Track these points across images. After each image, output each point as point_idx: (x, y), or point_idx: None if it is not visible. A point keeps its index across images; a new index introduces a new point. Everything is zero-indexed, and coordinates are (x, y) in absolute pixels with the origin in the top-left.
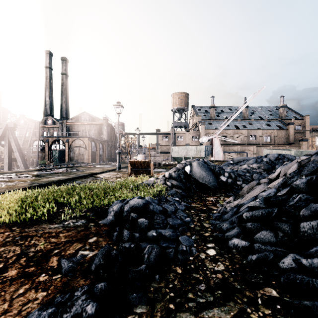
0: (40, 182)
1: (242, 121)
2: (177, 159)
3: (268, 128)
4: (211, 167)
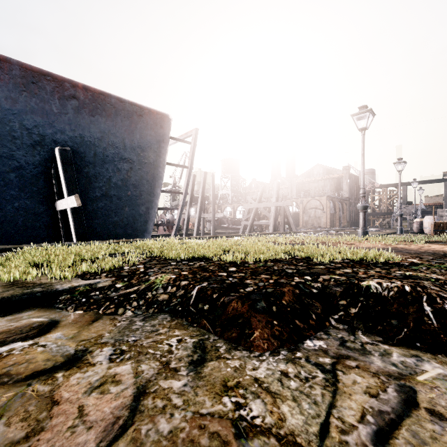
0: None
1: None
2: None
3: None
4: None
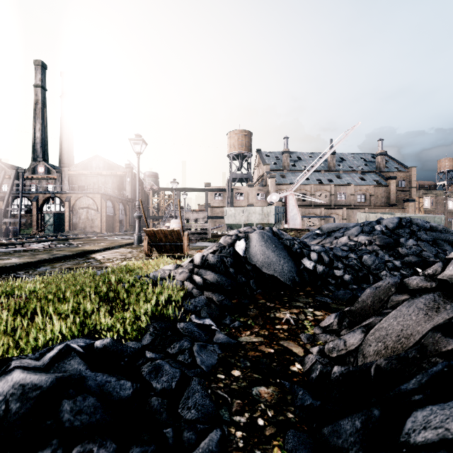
0: None
1: (327, 174)
2: (233, 227)
3: (362, 184)
4: (285, 241)
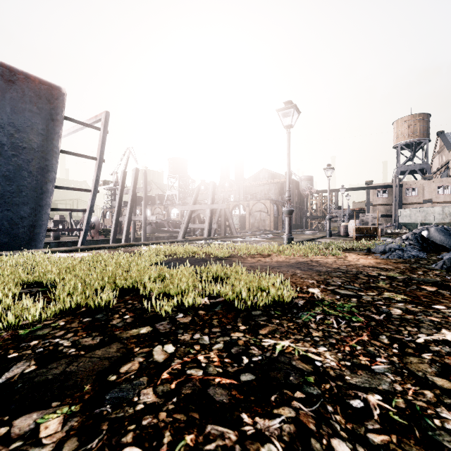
0: None
1: None
2: (408, 226)
3: None
4: None
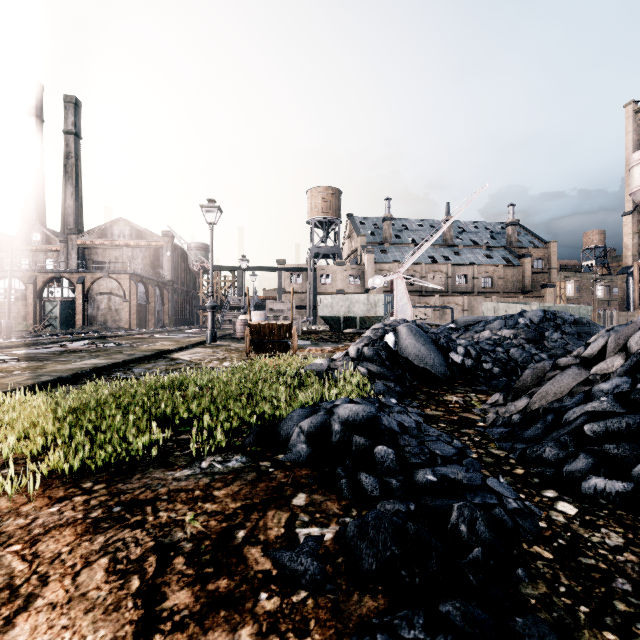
0: (56, 373)
1: (443, 249)
2: (330, 321)
3: (487, 263)
4: (431, 335)
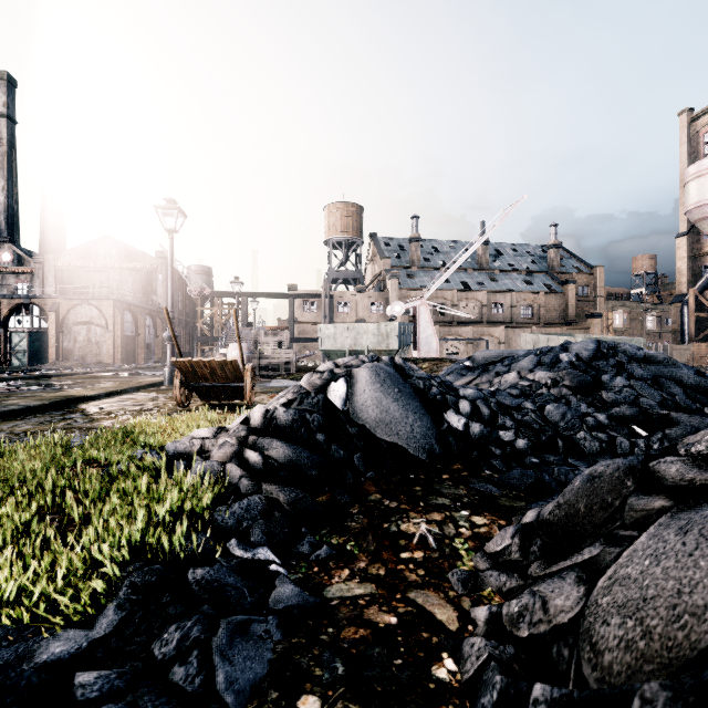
0: None
1: (477, 274)
2: (333, 356)
3: (527, 290)
4: (416, 382)
